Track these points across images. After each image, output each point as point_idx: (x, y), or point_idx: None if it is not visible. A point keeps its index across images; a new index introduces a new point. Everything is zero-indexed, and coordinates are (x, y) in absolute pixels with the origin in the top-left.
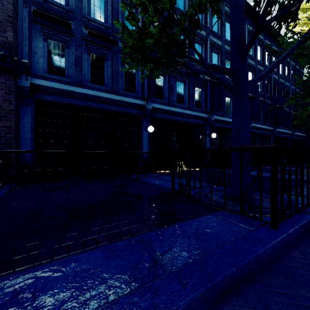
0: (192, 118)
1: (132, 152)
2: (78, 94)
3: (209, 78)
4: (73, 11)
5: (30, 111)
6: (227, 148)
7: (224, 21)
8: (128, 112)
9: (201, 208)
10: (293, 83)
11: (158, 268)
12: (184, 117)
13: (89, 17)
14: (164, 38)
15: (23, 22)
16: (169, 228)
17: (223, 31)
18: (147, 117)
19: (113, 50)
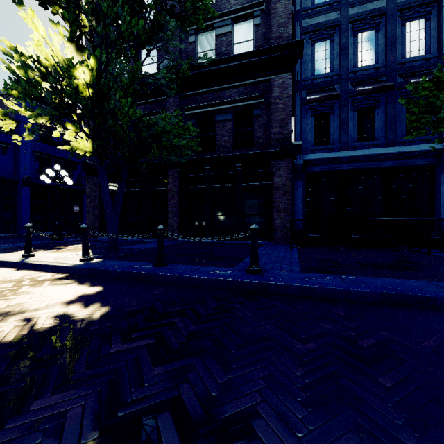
0: None
1: (420, 219)
2: (344, 159)
3: None
4: (338, 73)
5: (301, 184)
6: None
7: None
8: (411, 164)
9: None
10: None
11: (442, 290)
12: None
13: (355, 69)
14: None
15: (296, 109)
16: None
17: None
18: None
19: (387, 92)
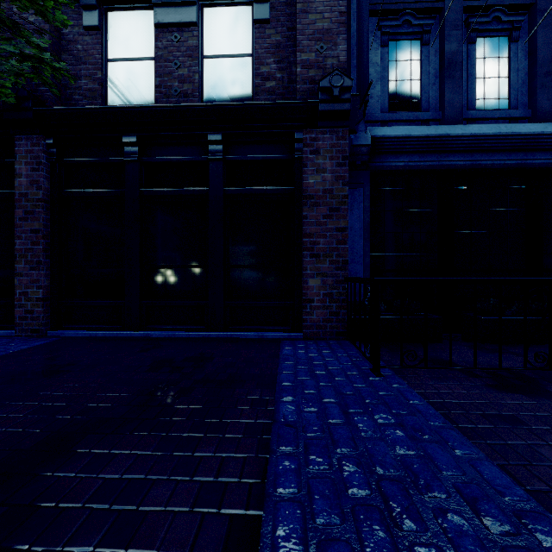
0: None
1: None
2: (457, 141)
3: None
4: None
5: (361, 195)
6: None
7: None
8: None
9: None
10: None
11: None
12: None
13: None
14: None
15: (351, 21)
16: None
17: None
18: None
19: (537, 5)
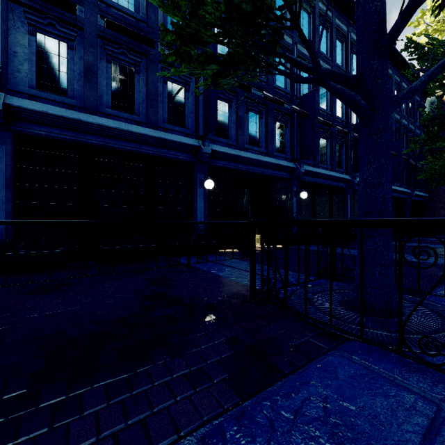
0: (272, 168)
1: (180, 222)
2: (90, 126)
3: (297, 108)
4: None
5: (4, 151)
6: (368, 221)
7: (319, 24)
8: (173, 157)
9: (310, 332)
10: (411, 121)
11: None
12: (260, 167)
13: (109, 0)
14: (245, 1)
15: None
16: (263, 402)
17: (316, 39)
18: (203, 166)
19: (148, 56)
